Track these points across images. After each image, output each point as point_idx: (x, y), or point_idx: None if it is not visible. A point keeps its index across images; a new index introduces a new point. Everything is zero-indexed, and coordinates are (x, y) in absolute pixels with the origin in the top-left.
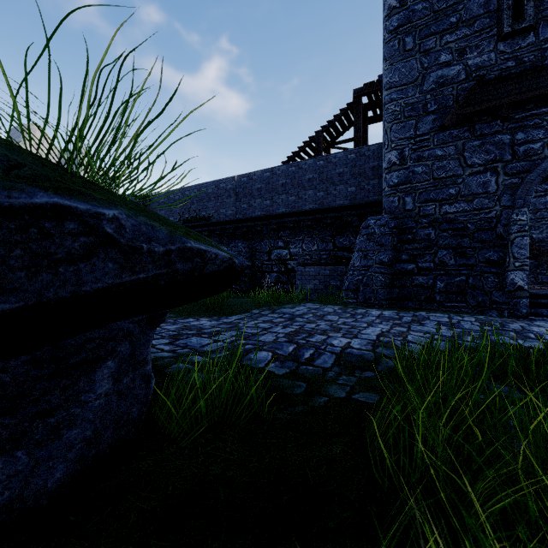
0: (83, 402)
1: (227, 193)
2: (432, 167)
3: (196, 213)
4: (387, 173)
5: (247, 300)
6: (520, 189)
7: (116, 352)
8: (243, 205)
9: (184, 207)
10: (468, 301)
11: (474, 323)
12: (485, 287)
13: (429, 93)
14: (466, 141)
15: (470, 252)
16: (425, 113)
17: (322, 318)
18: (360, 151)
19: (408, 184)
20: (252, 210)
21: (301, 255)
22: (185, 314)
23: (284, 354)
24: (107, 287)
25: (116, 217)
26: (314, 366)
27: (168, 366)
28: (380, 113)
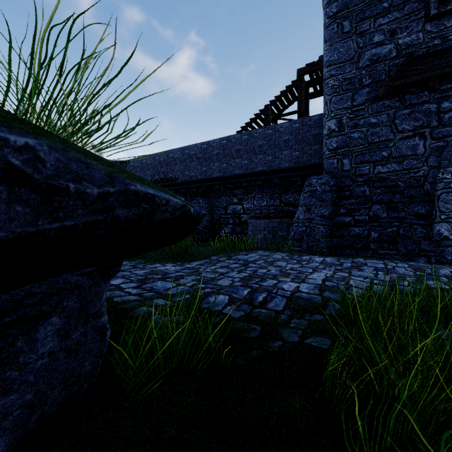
0: (21, 364)
1: (190, 158)
2: (367, 133)
3: (165, 175)
4: (327, 139)
5: (207, 247)
6: (445, 151)
7: (61, 307)
8: (204, 167)
9: (155, 170)
10: (399, 249)
11: (408, 269)
12: (414, 237)
13: (364, 69)
14: (397, 110)
15: (401, 206)
16: (361, 86)
17: (272, 264)
18: (303, 121)
19: (345, 148)
20: (211, 172)
21: (253, 210)
22: (153, 260)
23: (240, 297)
24: (15, 237)
25: (31, 146)
26: (267, 309)
27: (132, 310)
28: (320, 89)
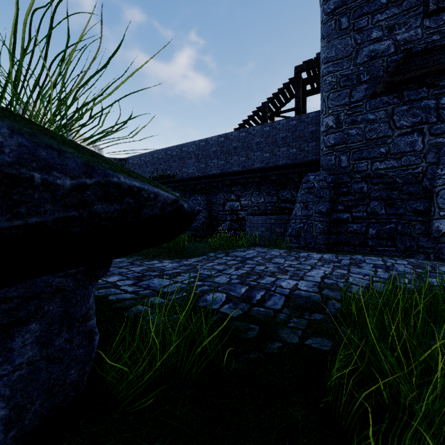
0: None
1: (188, 155)
2: (365, 129)
3: (163, 172)
4: (325, 135)
5: (205, 244)
6: (444, 147)
7: (41, 312)
8: (202, 164)
9: (153, 167)
10: (398, 246)
11: (407, 266)
12: (412, 233)
13: (362, 66)
14: (395, 106)
15: (399, 203)
16: (359, 83)
17: (270, 261)
18: (300, 119)
19: (343, 144)
20: (209, 169)
21: (250, 206)
22: (151, 257)
23: (237, 295)
24: None
25: None
26: (265, 307)
27: (127, 309)
28: (317, 86)
